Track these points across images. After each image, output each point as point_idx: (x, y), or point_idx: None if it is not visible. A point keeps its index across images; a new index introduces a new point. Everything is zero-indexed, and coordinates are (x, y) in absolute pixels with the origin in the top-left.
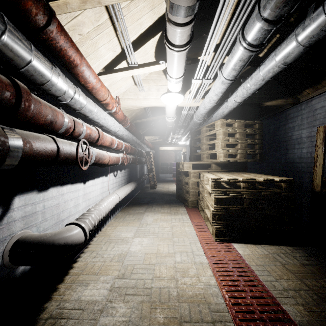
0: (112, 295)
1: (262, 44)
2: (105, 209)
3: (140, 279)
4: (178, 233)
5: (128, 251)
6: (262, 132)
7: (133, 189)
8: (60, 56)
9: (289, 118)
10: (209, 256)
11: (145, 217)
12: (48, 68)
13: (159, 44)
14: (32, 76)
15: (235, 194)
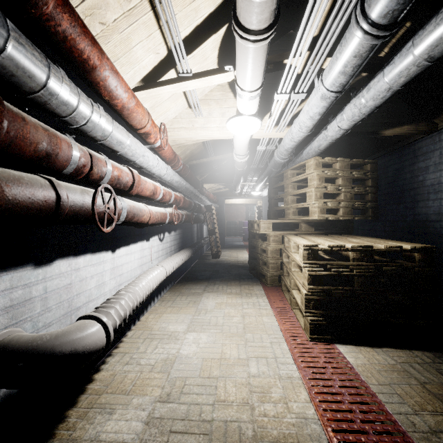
0: (150, 432)
1: (396, 24)
2: (143, 290)
3: (194, 404)
4: (252, 326)
5: (178, 355)
6: (376, 176)
7: (187, 258)
8: (65, 51)
9: (419, 154)
10: (302, 366)
11: (205, 300)
12: (41, 64)
13: (224, 44)
14: (13, 77)
15: (341, 269)
